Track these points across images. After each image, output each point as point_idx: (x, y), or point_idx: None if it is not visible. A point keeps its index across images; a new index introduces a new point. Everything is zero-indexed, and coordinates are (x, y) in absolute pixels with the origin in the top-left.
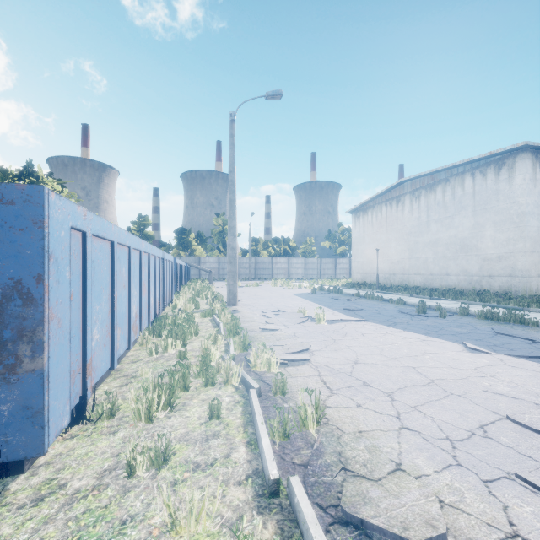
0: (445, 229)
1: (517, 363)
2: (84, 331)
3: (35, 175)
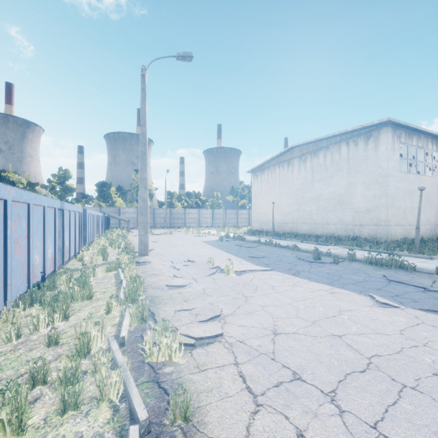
0: (326, 187)
1: (433, 320)
2: None
3: None
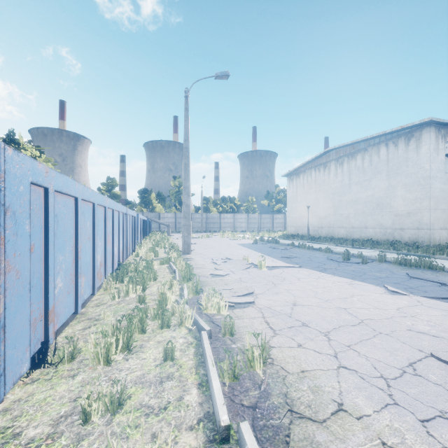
0: (364, 190)
1: (432, 303)
2: (46, 280)
3: (16, 142)
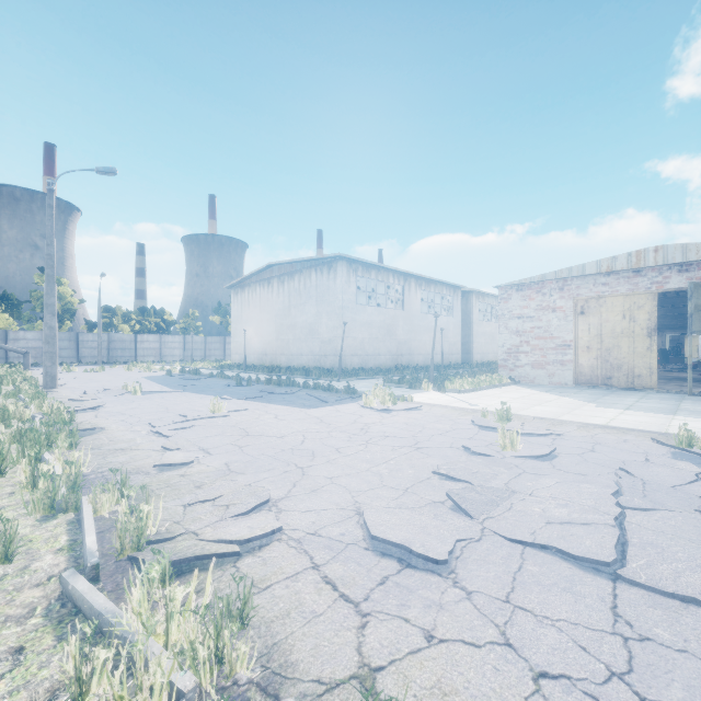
0: (301, 315)
1: (236, 401)
2: None
3: None
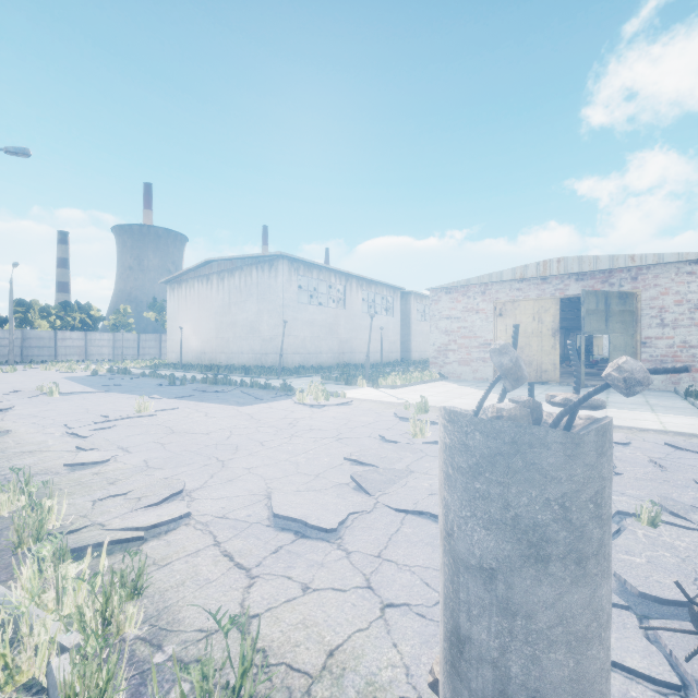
0: (241, 312)
1: (166, 401)
2: None
3: None
